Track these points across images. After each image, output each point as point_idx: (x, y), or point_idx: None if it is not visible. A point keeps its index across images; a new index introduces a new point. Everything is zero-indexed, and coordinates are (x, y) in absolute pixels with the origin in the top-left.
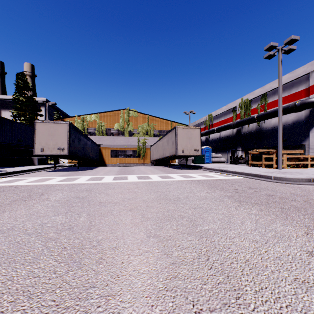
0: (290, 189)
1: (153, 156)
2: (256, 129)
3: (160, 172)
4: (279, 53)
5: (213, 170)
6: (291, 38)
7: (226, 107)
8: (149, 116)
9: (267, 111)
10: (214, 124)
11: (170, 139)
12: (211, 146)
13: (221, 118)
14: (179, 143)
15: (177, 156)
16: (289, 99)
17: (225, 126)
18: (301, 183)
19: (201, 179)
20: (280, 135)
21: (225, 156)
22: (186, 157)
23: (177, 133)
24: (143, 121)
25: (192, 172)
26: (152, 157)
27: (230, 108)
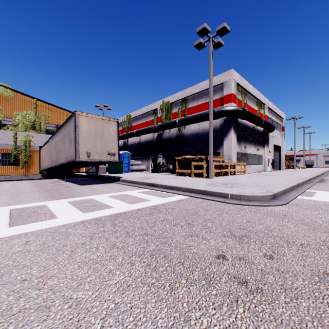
0: (288, 223)
1: (43, 163)
2: (177, 134)
3: (34, 195)
4: (211, 43)
5: (136, 183)
6: (224, 25)
7: (147, 108)
8: (38, 101)
9: (188, 116)
10: (133, 126)
11: (67, 133)
12: (130, 152)
13: (141, 120)
14: (82, 141)
15: (81, 162)
16: (207, 107)
17: (146, 129)
18: (271, 203)
19: (120, 211)
20: (211, 138)
21: (145, 164)
22: (97, 164)
23: (78, 123)
24: (26, 108)
25: (104, 190)
26: (43, 165)
27: (151, 110)
